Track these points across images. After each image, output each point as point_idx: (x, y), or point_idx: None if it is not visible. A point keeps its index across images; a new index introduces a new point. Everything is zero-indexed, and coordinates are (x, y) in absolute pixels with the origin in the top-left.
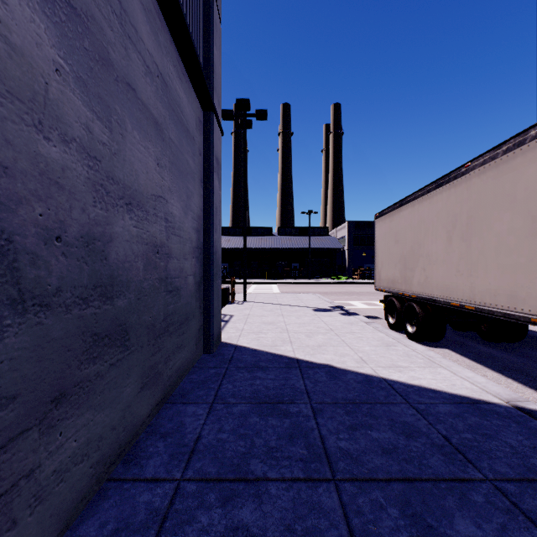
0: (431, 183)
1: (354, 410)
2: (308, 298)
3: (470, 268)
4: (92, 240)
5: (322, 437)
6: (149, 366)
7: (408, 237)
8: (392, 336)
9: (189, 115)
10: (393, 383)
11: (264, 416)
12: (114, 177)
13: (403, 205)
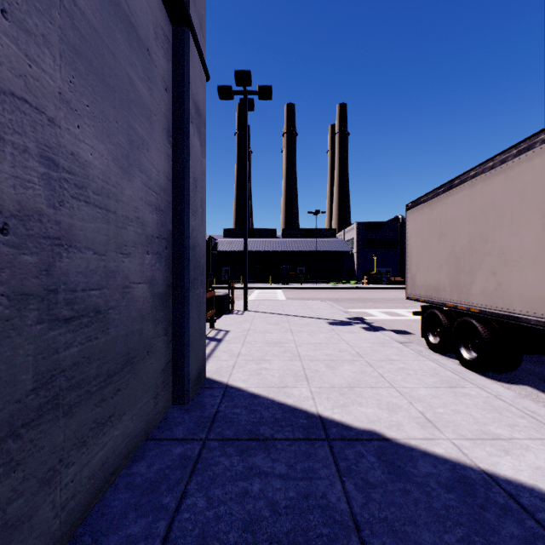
0: (508, 148)
1: None
2: (319, 306)
3: None
4: None
5: None
6: None
7: (463, 230)
8: (449, 368)
9: (135, 1)
10: (515, 489)
11: None
12: None
13: (453, 186)
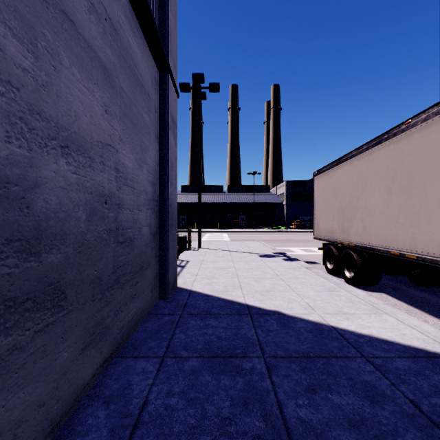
0: (369, 141)
1: (309, 366)
2: (254, 245)
3: (411, 219)
4: (4, 183)
5: (279, 403)
6: (94, 322)
7: (346, 192)
8: (333, 282)
9: (143, 71)
10: (344, 332)
11: (216, 374)
12: (42, 112)
13: (341, 162)
